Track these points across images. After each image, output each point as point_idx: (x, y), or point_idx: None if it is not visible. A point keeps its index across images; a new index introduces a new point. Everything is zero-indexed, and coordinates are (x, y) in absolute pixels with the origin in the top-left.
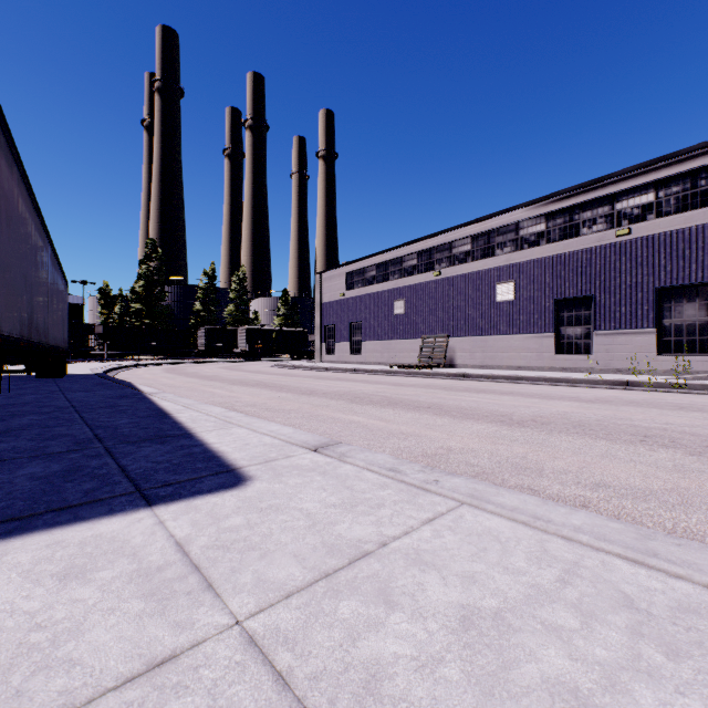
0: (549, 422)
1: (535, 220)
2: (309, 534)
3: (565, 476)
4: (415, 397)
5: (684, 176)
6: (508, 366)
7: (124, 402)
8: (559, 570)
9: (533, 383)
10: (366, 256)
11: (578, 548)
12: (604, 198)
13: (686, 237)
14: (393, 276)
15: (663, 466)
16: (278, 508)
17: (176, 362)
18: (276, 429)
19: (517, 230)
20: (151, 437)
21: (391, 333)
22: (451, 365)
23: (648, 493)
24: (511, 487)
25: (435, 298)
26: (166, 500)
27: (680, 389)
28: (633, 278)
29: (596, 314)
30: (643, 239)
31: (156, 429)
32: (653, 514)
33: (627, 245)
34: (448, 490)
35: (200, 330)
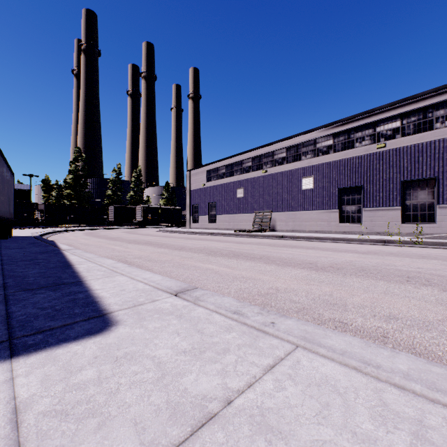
0: (342, 267)
1: (326, 138)
2: (155, 391)
3: (364, 310)
4: (251, 251)
5: (418, 111)
6: (309, 231)
7: (42, 256)
8: (408, 434)
9: (326, 241)
10: (219, 159)
11: (414, 399)
12: (369, 124)
13: (420, 149)
14: (236, 172)
15: (429, 300)
16: (132, 356)
17: (94, 228)
18: (148, 277)
19: (315, 144)
20: (48, 285)
21: (235, 209)
22: (273, 230)
23: (428, 324)
24: (326, 320)
25: (263, 187)
26: (30, 350)
27: (419, 245)
28: (387, 174)
29: (364, 197)
30: (393, 150)
31: (56, 278)
32: (438, 343)
33: (384, 153)
34: (284, 333)
35: (111, 207)
